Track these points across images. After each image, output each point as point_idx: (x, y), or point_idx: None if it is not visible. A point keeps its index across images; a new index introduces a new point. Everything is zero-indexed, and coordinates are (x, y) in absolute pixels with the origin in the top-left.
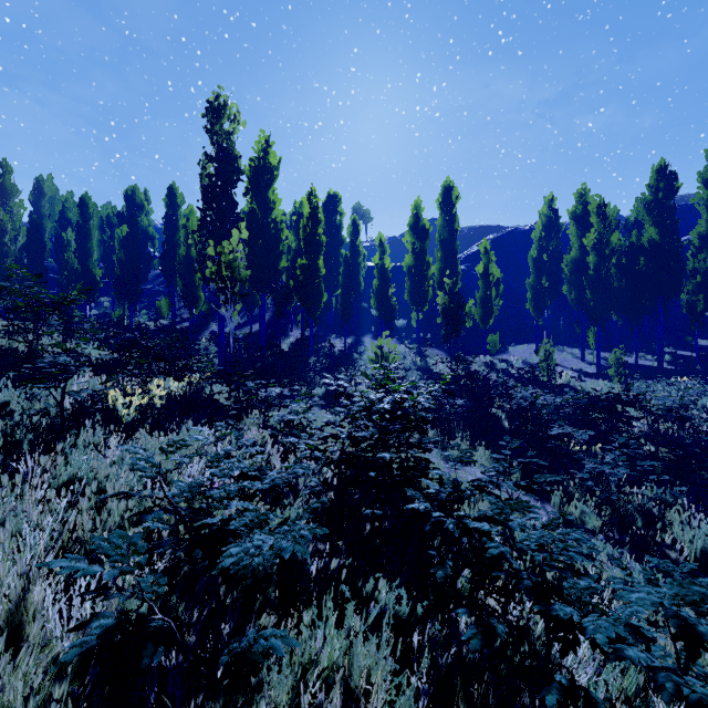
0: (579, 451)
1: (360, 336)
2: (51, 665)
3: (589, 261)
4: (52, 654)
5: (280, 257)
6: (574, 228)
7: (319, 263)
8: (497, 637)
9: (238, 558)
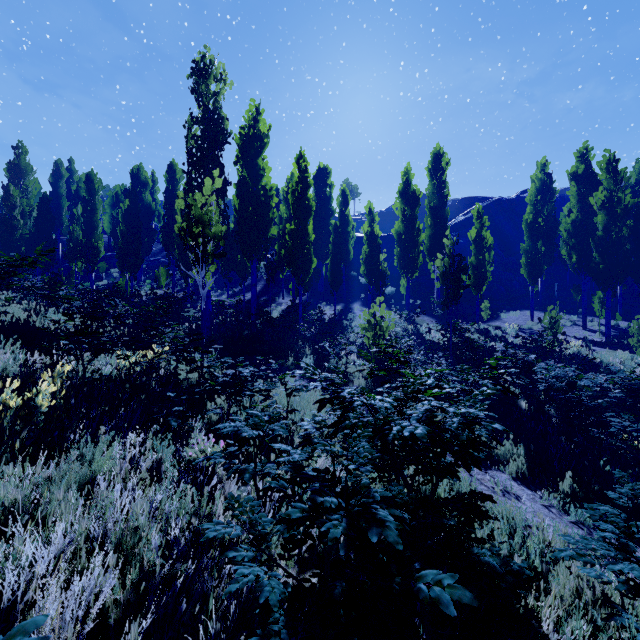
0: None
1: (349, 303)
2: None
3: (596, 221)
4: None
5: (270, 224)
6: (575, 189)
7: (308, 229)
8: None
9: None
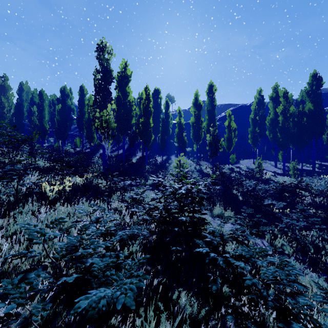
0: (278, 213)
1: (169, 156)
2: None
3: (279, 119)
4: None
5: (132, 118)
6: (272, 104)
7: (150, 121)
8: None
9: (87, 305)
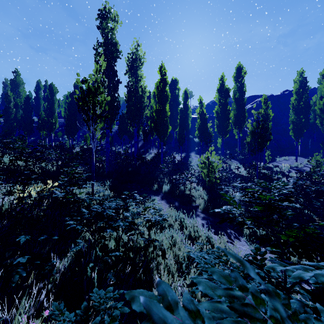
0: None
1: (188, 153)
2: None
3: None
4: None
5: (144, 107)
6: None
7: (166, 109)
8: None
9: None
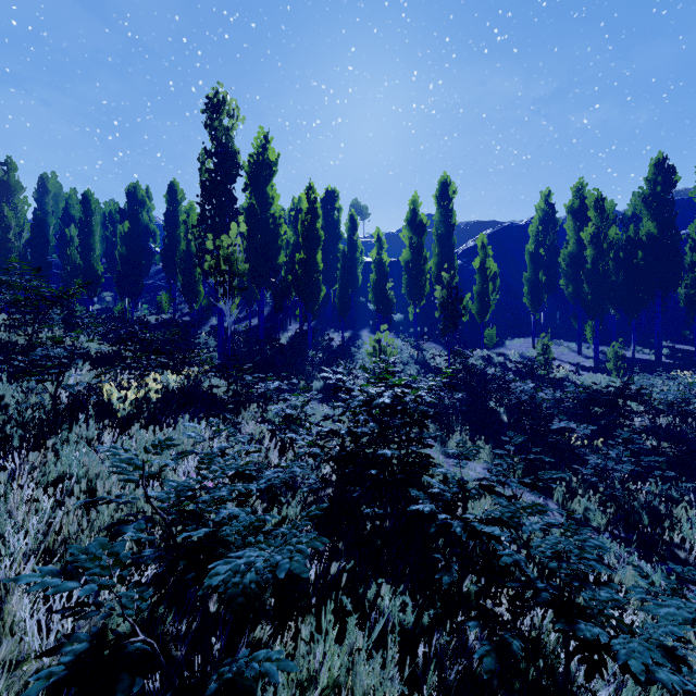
0: (581, 446)
1: (357, 330)
2: (23, 688)
3: (586, 255)
4: (25, 675)
5: (279, 251)
6: (571, 222)
7: (317, 258)
8: (512, 655)
9: (227, 576)
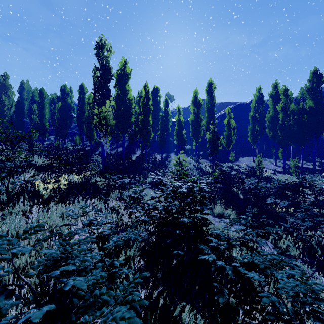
0: (282, 212)
1: (168, 153)
2: None
3: (279, 117)
4: None
5: (131, 116)
6: (271, 101)
7: (149, 119)
8: None
9: None
